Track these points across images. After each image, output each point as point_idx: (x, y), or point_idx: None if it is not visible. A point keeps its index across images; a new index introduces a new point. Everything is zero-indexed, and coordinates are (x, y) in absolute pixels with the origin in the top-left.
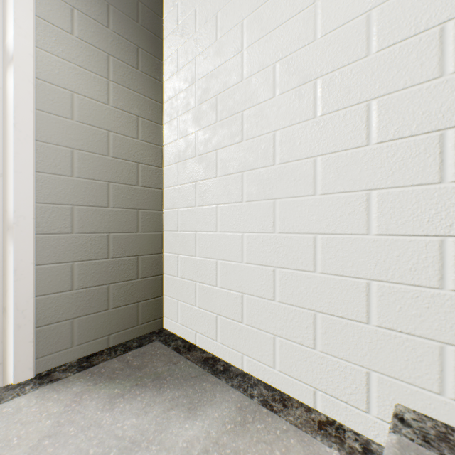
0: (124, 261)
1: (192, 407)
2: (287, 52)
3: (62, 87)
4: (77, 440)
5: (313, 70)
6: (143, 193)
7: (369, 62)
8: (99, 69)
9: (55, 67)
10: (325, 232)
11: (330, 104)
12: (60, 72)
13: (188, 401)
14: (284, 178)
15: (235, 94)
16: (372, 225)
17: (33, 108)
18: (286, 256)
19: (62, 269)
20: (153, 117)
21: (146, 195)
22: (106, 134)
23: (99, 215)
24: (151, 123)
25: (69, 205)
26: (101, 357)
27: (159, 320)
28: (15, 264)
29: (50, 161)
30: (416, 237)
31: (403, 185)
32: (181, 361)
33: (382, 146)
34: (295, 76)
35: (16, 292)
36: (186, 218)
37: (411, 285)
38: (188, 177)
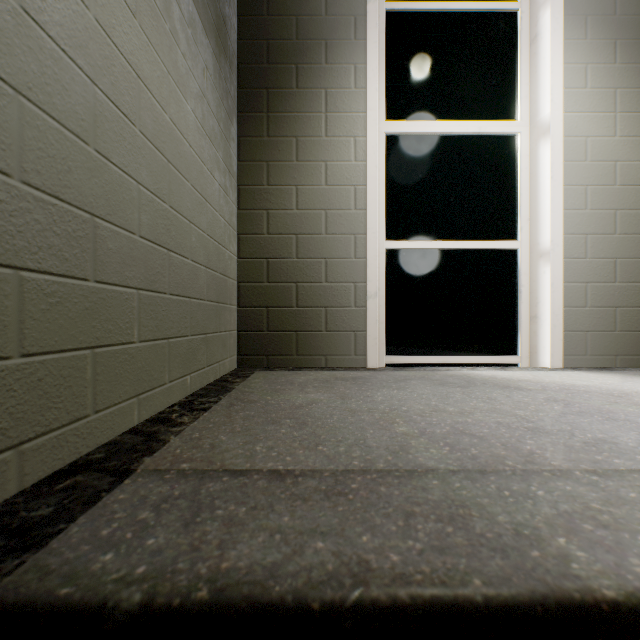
0: (628, 287)
1: None
2: None
3: (578, 136)
4: None
5: None
6: None
7: None
8: (606, 107)
9: (573, 122)
10: None
11: None
12: (576, 125)
13: None
14: None
15: None
16: None
17: (561, 161)
18: None
19: (578, 288)
20: None
21: None
22: (612, 165)
23: (606, 242)
24: None
25: (582, 234)
26: (615, 369)
27: None
28: (551, 279)
29: (569, 200)
30: None
31: None
32: None
33: None
34: None
35: (552, 301)
36: None
37: None
38: None
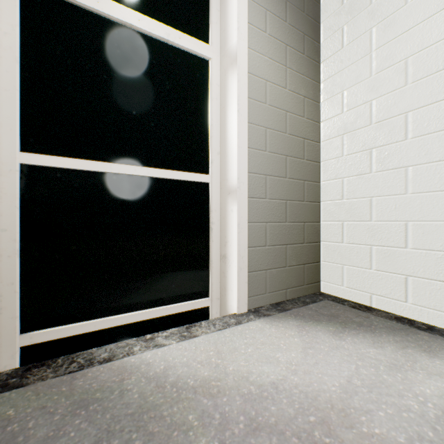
0: (295, 226)
1: (425, 350)
2: None
3: (260, 77)
4: (336, 354)
5: None
6: (307, 166)
7: None
8: (280, 58)
9: (256, 61)
10: None
11: None
12: (259, 65)
13: (415, 345)
14: None
15: (439, 51)
16: None
17: (247, 96)
18: None
19: (260, 228)
20: (313, 97)
21: (308, 168)
22: (285, 114)
23: (280, 184)
24: (312, 102)
25: (264, 175)
26: (288, 305)
27: (317, 284)
28: (238, 219)
29: (254, 138)
30: None
31: None
32: (371, 316)
33: None
34: None
35: (239, 242)
36: (356, 186)
37: None
38: (359, 146)
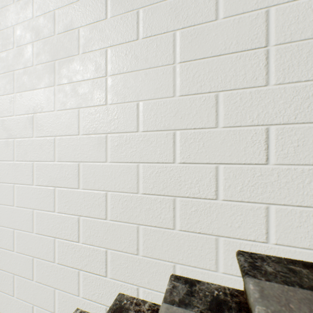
0: None
1: None
2: (2, 114)
3: None
4: None
5: (13, 132)
6: None
7: (33, 141)
8: None
9: None
10: (18, 229)
11: (20, 156)
12: None
13: None
14: (1, 192)
15: None
16: (34, 227)
17: None
18: (2, 240)
19: None
20: None
21: None
22: None
23: None
24: None
25: None
26: None
27: None
28: None
29: None
30: (48, 236)
31: (44, 210)
32: None
33: (38, 187)
34: (6, 131)
35: None
36: None
37: (46, 260)
38: None
